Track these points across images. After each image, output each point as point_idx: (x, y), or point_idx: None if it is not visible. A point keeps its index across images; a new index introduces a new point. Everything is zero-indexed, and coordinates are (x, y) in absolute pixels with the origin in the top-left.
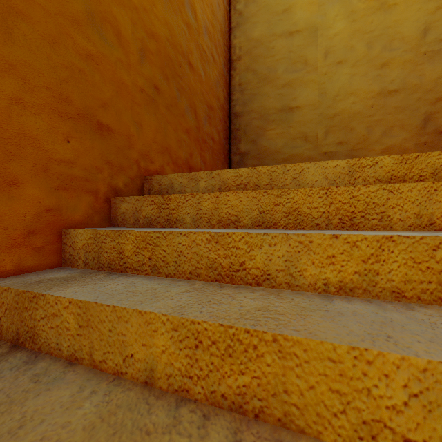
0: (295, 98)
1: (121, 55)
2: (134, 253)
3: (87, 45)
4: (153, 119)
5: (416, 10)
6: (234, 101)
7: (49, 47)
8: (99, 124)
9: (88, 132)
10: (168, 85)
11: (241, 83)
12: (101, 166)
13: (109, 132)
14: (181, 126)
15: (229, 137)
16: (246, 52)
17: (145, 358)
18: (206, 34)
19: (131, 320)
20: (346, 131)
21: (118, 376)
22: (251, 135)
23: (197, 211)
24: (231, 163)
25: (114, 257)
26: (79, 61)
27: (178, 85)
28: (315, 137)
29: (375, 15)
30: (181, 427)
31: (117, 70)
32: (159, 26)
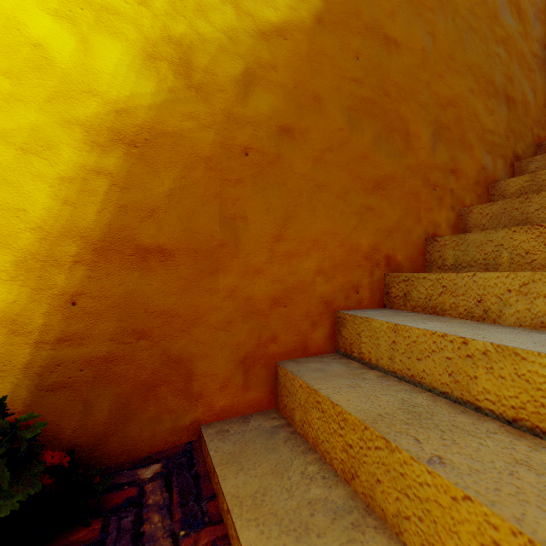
0: None
1: (519, 29)
2: None
3: (500, 33)
4: (543, 82)
5: None
6: None
7: (482, 46)
8: (506, 98)
9: (500, 106)
10: None
11: None
12: (508, 135)
13: (512, 104)
14: None
15: None
16: None
17: None
18: None
19: None
20: None
21: None
22: None
23: None
24: None
25: None
26: (496, 48)
27: None
28: None
29: None
30: None
31: (517, 44)
32: None
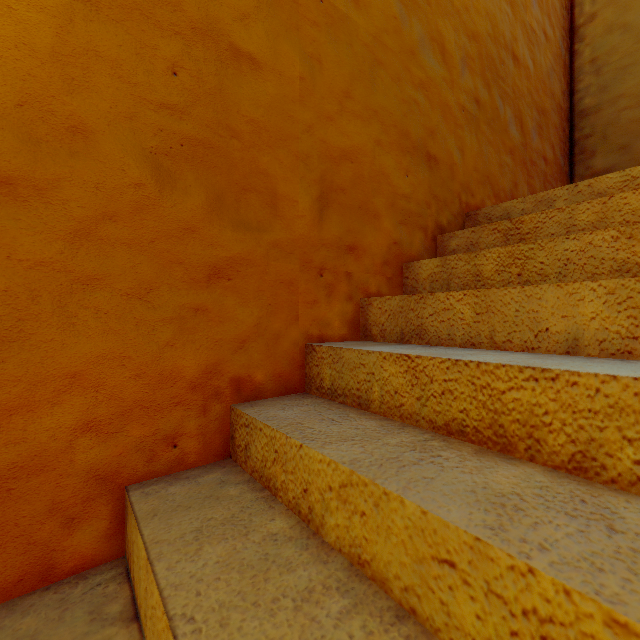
0: None
1: (444, 74)
2: (496, 273)
3: (419, 74)
4: (473, 141)
5: None
6: (580, 91)
7: (395, 86)
8: (427, 156)
9: (419, 165)
10: (489, 94)
11: (595, 58)
12: (429, 201)
13: (435, 164)
14: (504, 145)
15: (570, 152)
16: (606, 1)
17: (565, 329)
18: (535, 4)
19: (546, 295)
20: None
21: (527, 352)
22: (617, 138)
23: (568, 229)
24: None
25: (468, 281)
26: (414, 92)
27: (500, 91)
28: None
29: None
30: (639, 363)
31: (442, 91)
32: (479, 22)
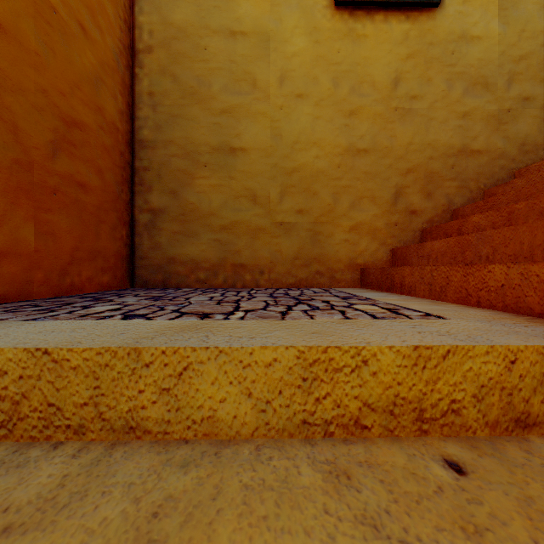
0: (239, 134)
1: None
2: None
3: None
4: None
5: (387, 51)
6: (140, 119)
7: None
8: None
9: None
10: None
11: (152, 93)
12: None
13: None
14: None
15: (132, 179)
16: (161, 41)
17: None
18: None
19: None
20: (308, 195)
21: None
22: (169, 181)
23: None
24: (134, 224)
25: None
26: None
27: None
28: (267, 199)
29: (342, 42)
30: None
31: None
32: None
